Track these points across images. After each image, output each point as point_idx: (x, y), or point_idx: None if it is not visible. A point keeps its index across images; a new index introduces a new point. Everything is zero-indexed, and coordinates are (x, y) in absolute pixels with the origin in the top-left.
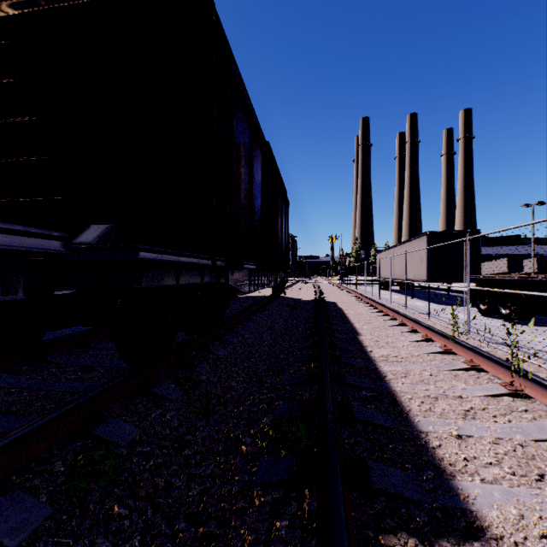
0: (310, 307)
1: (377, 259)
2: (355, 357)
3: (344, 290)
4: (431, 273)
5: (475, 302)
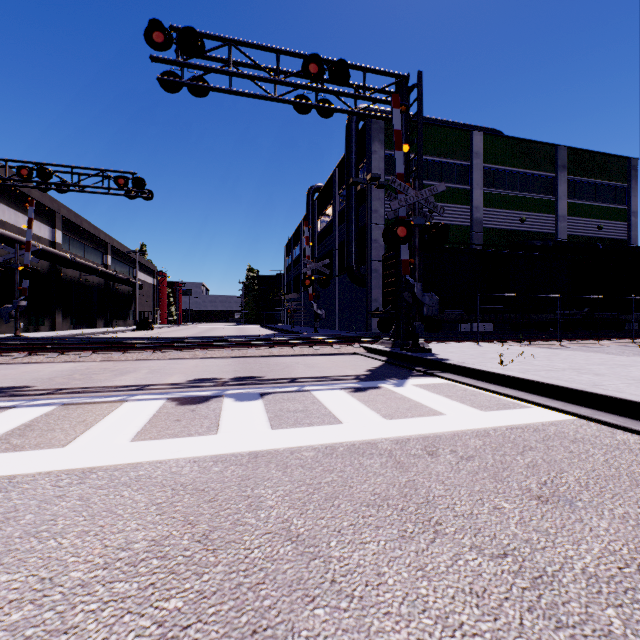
0: None
1: None
2: None
3: None
4: None
5: None
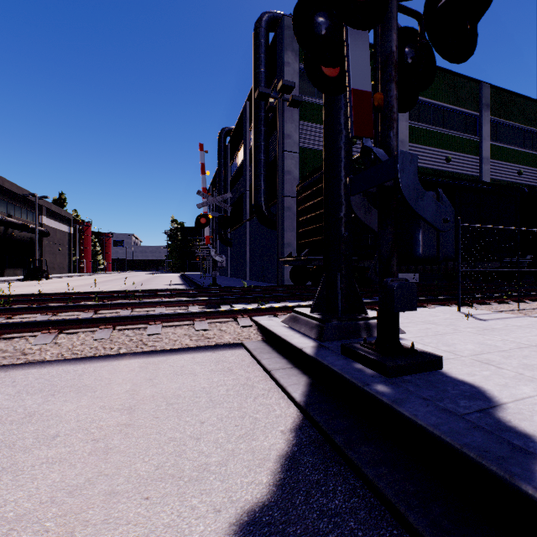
0: None
1: None
2: None
3: None
4: None
5: None
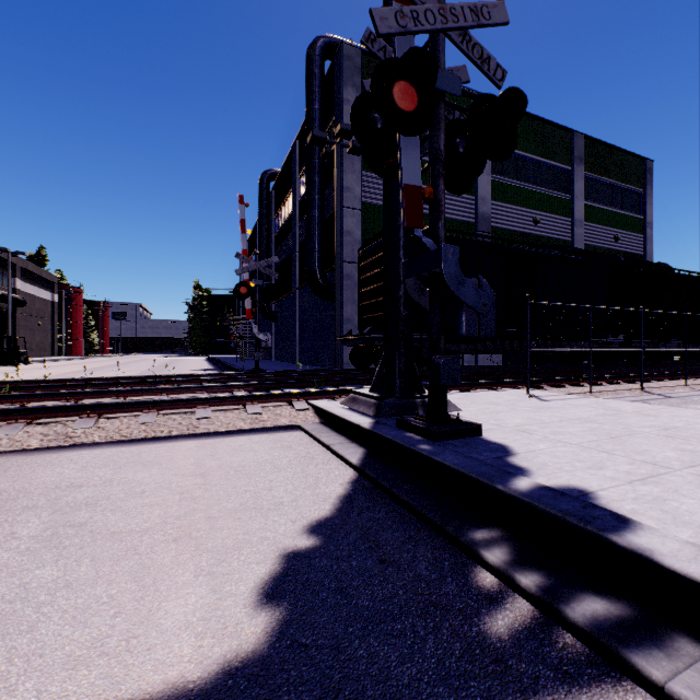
0: None
1: None
2: None
3: None
4: None
5: None
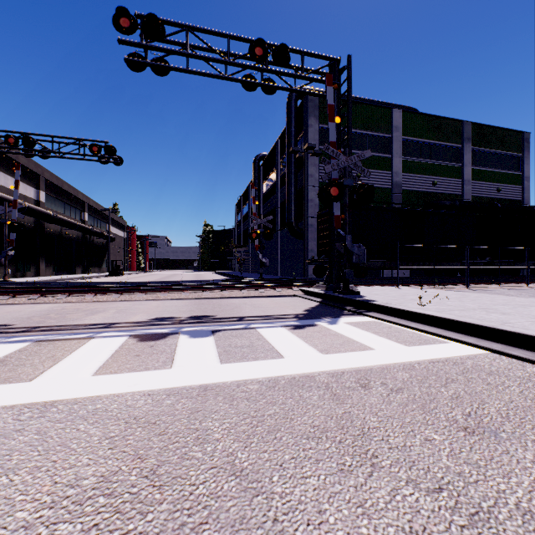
0: None
1: None
2: None
3: None
4: None
5: None
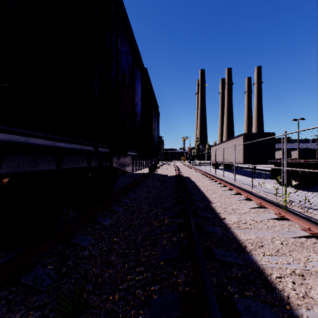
0: (174, 180)
1: (214, 150)
2: (215, 225)
3: (192, 169)
4: (246, 158)
5: (275, 177)
